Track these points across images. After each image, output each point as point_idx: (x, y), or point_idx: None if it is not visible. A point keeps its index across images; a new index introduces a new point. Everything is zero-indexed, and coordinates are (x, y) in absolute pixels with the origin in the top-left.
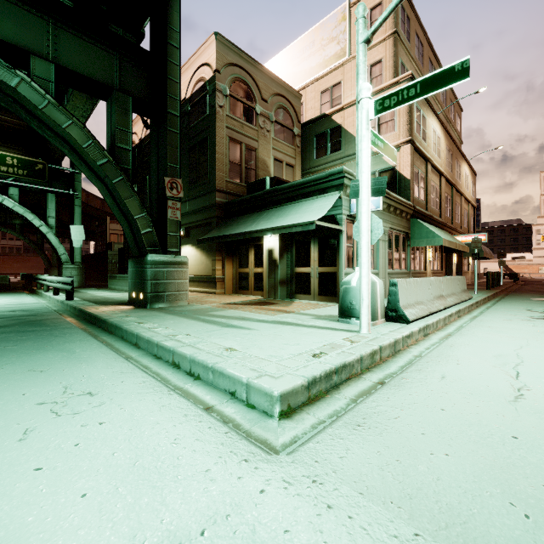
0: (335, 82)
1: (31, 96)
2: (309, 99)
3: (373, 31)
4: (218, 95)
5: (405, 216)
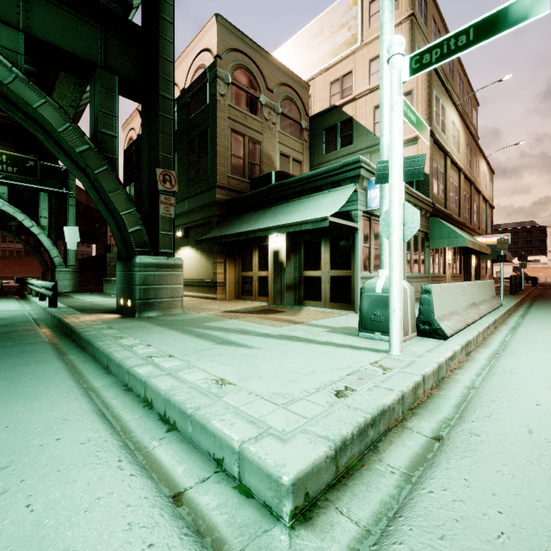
0: (345, 71)
1: None
2: (318, 91)
3: None
4: (218, 83)
5: (425, 214)
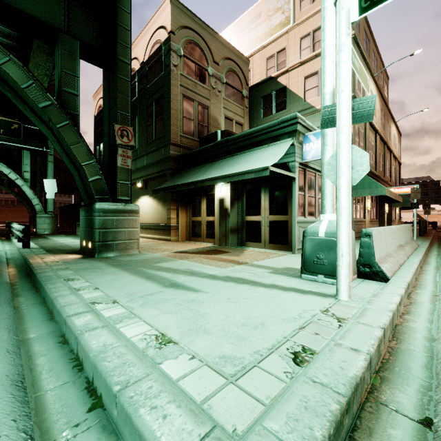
0: (280, 48)
1: None
2: (256, 66)
3: None
4: (172, 55)
5: None
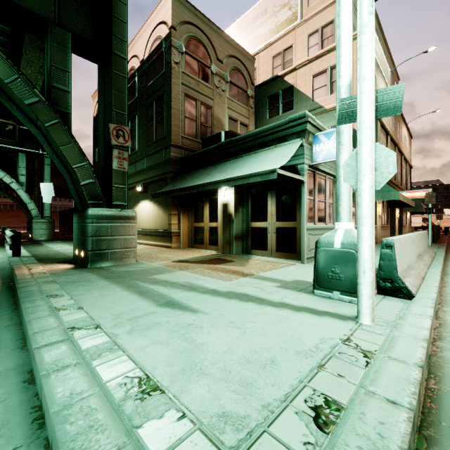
0: (286, 45)
1: None
2: (262, 64)
3: None
4: (173, 51)
5: None
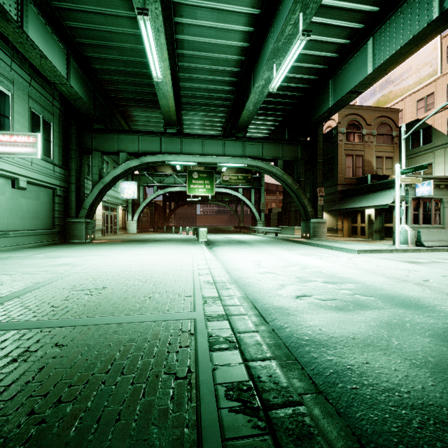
0: (428, 93)
1: (278, 173)
2: (407, 107)
3: (407, 136)
4: (339, 135)
5: None
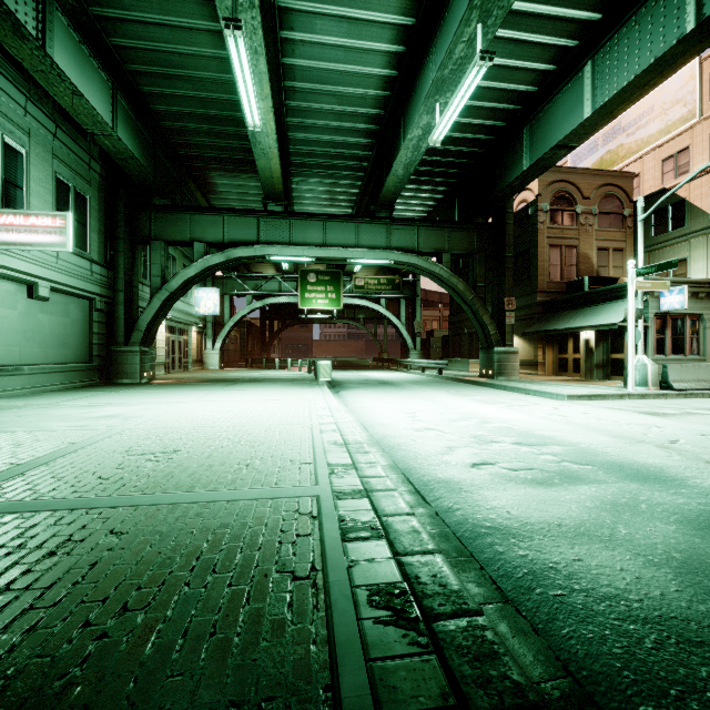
0: (681, 147)
1: (443, 274)
2: (647, 169)
3: (647, 215)
4: (539, 215)
5: None
